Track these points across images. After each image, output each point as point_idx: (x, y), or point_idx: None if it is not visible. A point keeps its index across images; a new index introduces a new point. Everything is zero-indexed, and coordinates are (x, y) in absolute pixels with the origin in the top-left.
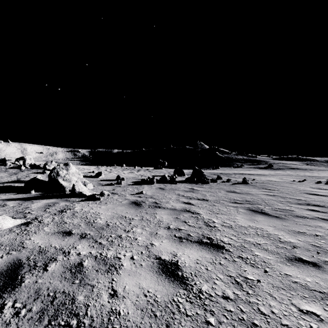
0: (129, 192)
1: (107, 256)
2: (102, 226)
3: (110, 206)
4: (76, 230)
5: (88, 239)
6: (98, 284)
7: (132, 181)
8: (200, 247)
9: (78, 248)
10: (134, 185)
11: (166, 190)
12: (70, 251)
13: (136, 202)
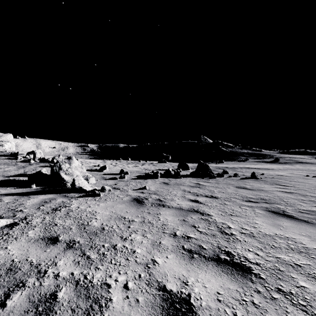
0: (132, 187)
1: (92, 281)
2: (95, 231)
3: (109, 203)
4: (64, 236)
5: (75, 249)
6: None
7: (136, 175)
8: (219, 269)
9: (58, 265)
10: (137, 179)
11: (171, 185)
12: (47, 270)
13: (138, 198)
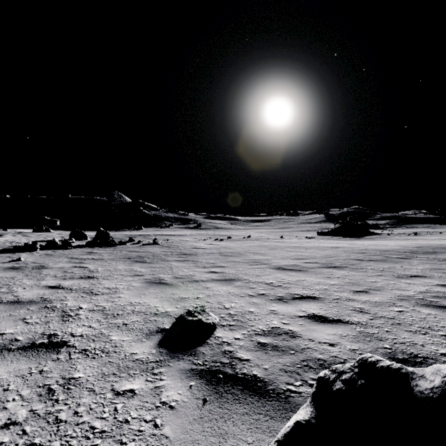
0: None
1: (2, 291)
2: None
3: None
4: None
5: None
6: (3, 296)
7: None
8: (79, 279)
9: None
10: (2, 254)
11: (56, 256)
12: None
13: (13, 267)
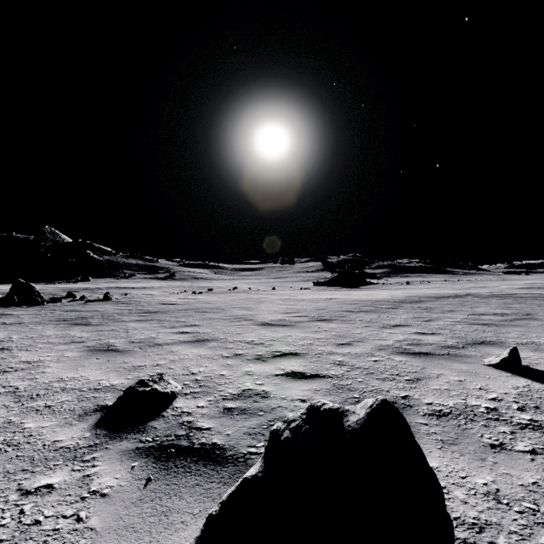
0: None
1: None
2: None
3: None
4: None
5: None
6: None
7: None
8: None
9: None
10: None
11: None
12: None
13: None
